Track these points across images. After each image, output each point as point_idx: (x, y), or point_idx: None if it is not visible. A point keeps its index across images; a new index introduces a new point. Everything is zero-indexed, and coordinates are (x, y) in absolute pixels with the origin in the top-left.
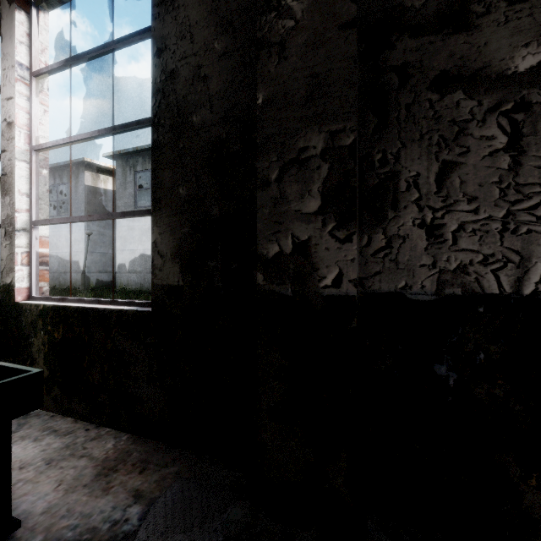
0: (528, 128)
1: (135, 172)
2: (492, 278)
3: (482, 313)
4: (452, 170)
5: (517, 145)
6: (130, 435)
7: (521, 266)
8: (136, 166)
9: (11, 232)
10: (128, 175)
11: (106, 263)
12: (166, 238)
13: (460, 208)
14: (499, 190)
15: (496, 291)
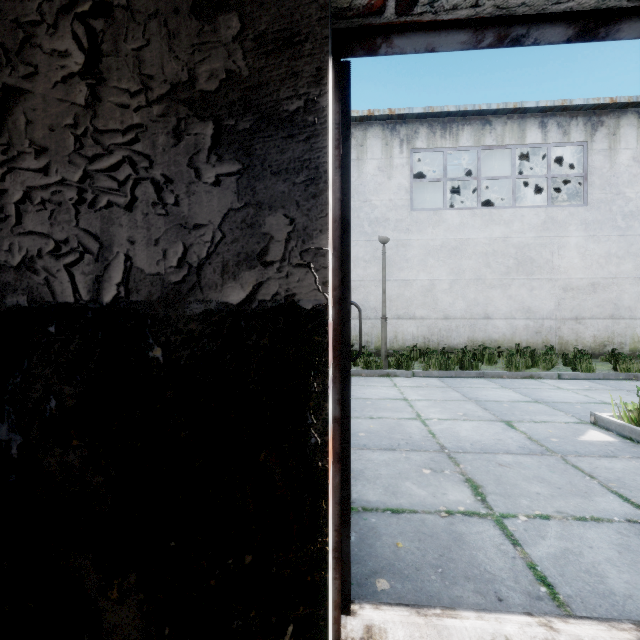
0: (109, 44)
1: None
2: (66, 278)
3: (53, 334)
4: (16, 101)
5: (96, 69)
6: None
7: (102, 259)
8: None
9: None
10: None
11: None
12: None
13: (26, 164)
14: (74, 138)
15: (71, 298)
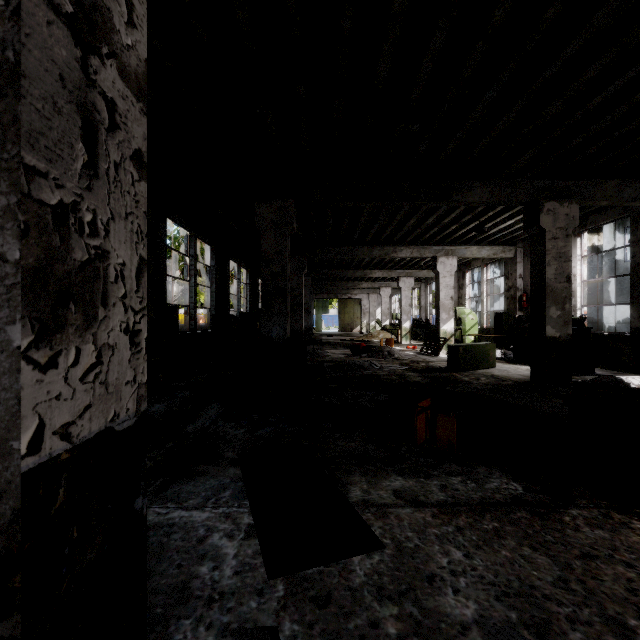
0: None
1: (624, 228)
2: None
3: None
4: None
5: None
6: (622, 372)
7: None
8: (625, 222)
9: (575, 310)
10: (615, 232)
11: (591, 314)
12: (635, 313)
13: None
14: None
15: None
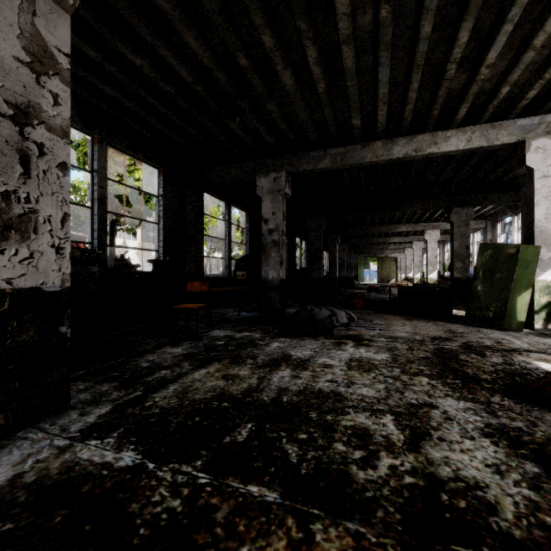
0: None
1: None
2: None
3: None
4: None
5: None
6: None
7: None
8: None
9: None
10: None
11: None
12: None
13: None
14: None
15: None
